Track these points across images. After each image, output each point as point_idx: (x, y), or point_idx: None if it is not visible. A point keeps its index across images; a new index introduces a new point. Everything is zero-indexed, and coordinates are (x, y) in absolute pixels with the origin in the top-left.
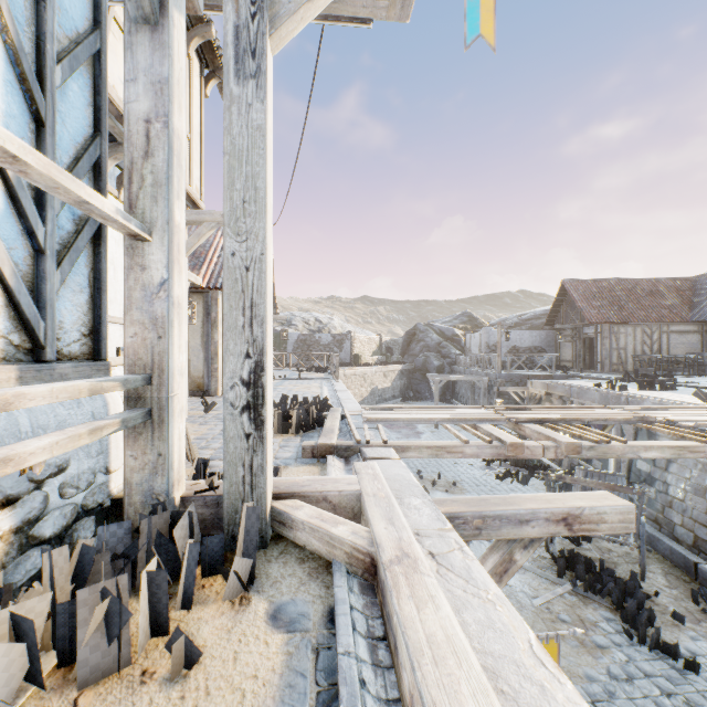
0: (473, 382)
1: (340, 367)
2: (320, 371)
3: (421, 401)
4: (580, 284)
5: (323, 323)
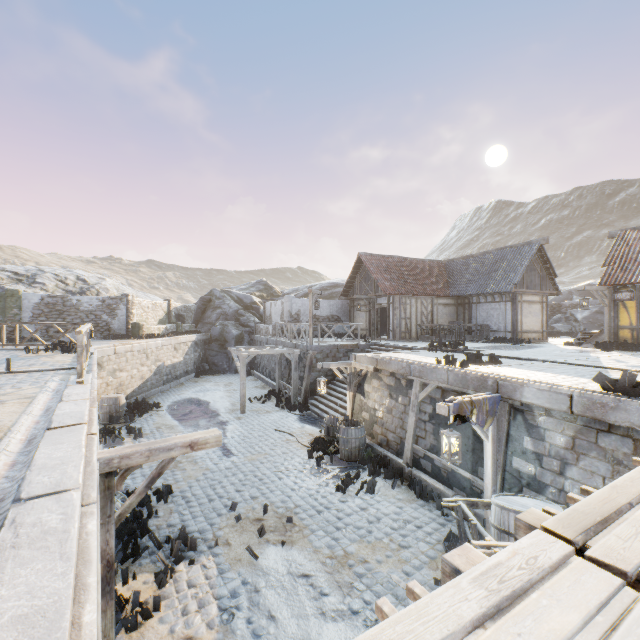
0: (281, 354)
1: (112, 340)
2: (70, 351)
3: (219, 374)
4: (373, 258)
5: (89, 283)
